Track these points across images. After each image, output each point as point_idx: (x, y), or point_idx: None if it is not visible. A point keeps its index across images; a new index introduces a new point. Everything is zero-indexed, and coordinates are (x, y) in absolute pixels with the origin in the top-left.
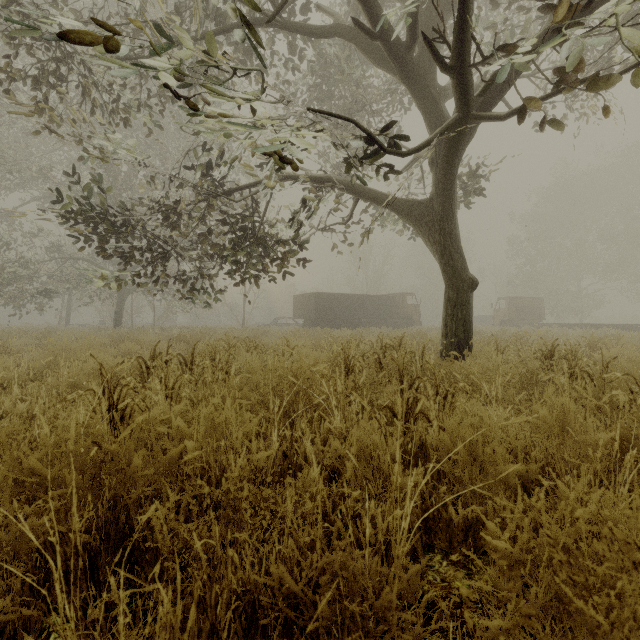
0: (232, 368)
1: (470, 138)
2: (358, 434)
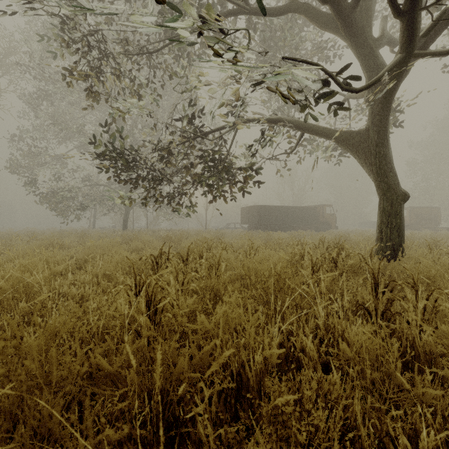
0: (222, 266)
1: (405, 76)
2: (363, 338)
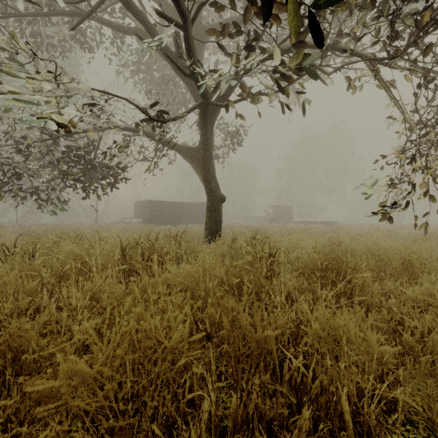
0: (37, 252)
1: (217, 113)
2: (91, 285)
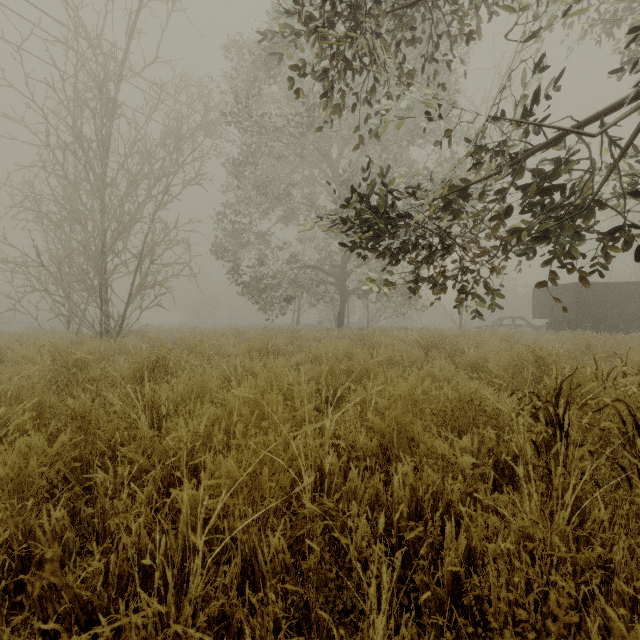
0: None
1: None
2: None
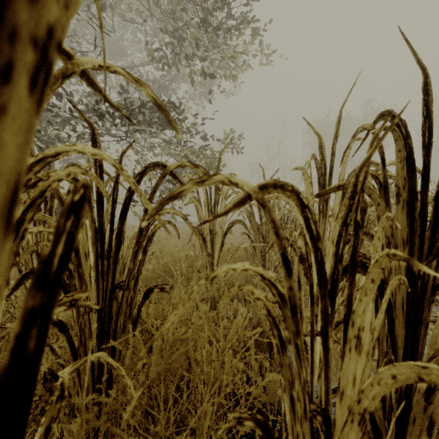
0: None
1: None
2: None
